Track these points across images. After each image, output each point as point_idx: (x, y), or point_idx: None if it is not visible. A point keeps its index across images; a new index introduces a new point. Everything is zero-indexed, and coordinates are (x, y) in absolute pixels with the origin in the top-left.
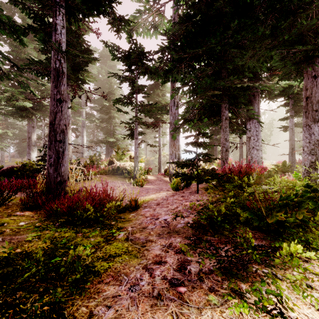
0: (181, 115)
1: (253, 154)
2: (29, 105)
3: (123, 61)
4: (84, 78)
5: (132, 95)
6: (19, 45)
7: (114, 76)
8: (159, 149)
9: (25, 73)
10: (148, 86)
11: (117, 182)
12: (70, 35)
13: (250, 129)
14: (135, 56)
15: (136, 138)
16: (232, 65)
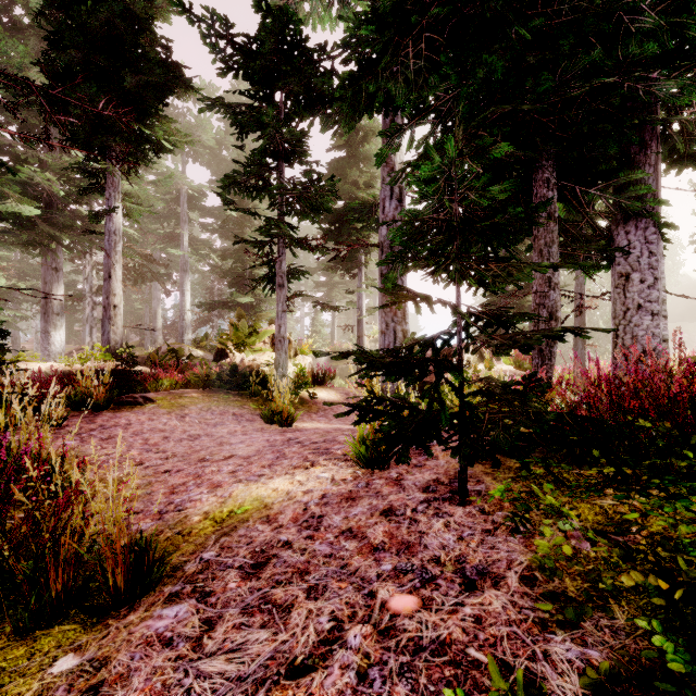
0: (407, 214)
1: (641, 327)
2: (30, 213)
3: (241, 64)
4: (157, 134)
5: (264, 159)
6: (6, 64)
7: (216, 107)
8: (360, 322)
9: (39, 142)
10: (331, 164)
11: (222, 412)
12: (104, 8)
13: (630, 250)
14: (272, 43)
15: (281, 285)
16: (572, 35)
